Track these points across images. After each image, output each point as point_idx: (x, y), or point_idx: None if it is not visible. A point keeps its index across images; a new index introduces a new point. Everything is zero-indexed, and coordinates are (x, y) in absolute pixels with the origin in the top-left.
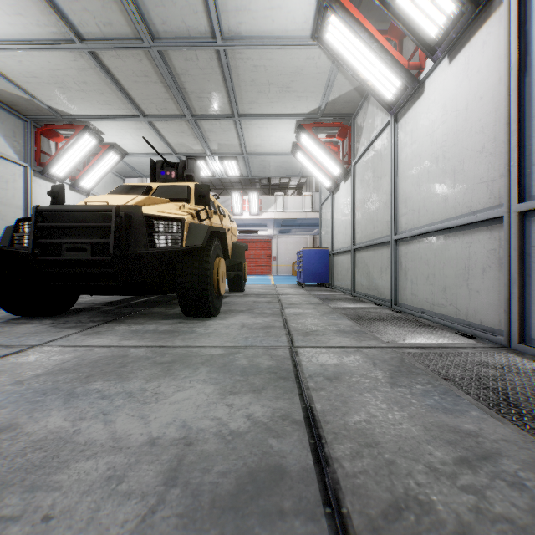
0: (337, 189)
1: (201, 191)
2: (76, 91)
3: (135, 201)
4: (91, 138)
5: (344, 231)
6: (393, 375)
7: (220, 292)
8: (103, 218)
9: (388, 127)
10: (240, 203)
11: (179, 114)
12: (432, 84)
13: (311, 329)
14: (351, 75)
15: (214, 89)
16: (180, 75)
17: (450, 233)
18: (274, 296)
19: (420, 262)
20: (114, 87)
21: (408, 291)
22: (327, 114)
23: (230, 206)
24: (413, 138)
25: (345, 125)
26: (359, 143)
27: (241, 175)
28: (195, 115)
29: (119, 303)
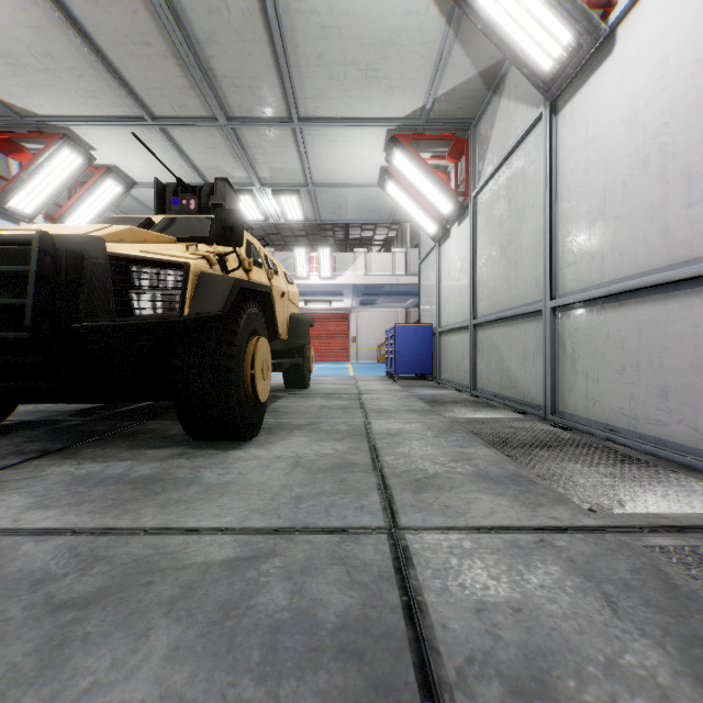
0: (446, 237)
1: (227, 219)
2: (38, 72)
3: (102, 232)
4: (74, 154)
5: (458, 298)
6: (695, 666)
7: (258, 398)
8: (21, 258)
9: (537, 126)
10: (306, 262)
11: (207, 117)
12: (633, 29)
13: (425, 472)
14: (482, 33)
15: (259, 72)
16: (202, 44)
17: (676, 291)
18: (354, 396)
19: (606, 343)
20: (98, 65)
21: (579, 392)
22: (434, 119)
23: (292, 267)
24: (589, 133)
25: (461, 138)
26: (483, 162)
27: (305, 220)
28: (232, 119)
29: (101, 410)
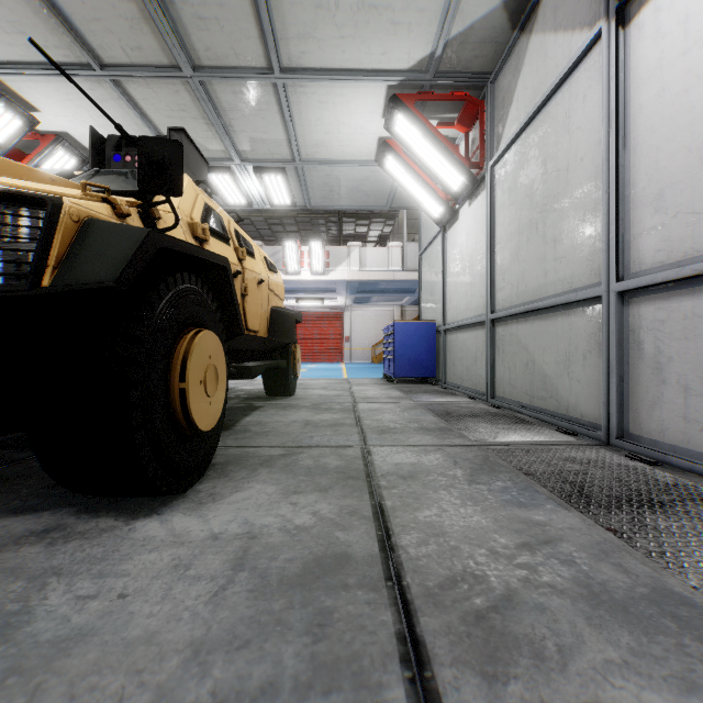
0: (453, 220)
1: (153, 149)
2: None
3: None
4: (10, 114)
5: (469, 289)
6: None
7: (195, 426)
8: None
9: (591, 53)
10: (296, 256)
11: (168, 66)
12: None
13: (485, 587)
14: None
15: None
16: None
17: None
18: (347, 406)
19: None
20: None
21: (668, 411)
22: (443, 72)
23: (281, 262)
24: (691, 34)
25: (474, 99)
26: (504, 122)
27: (293, 205)
28: (199, 68)
29: None
